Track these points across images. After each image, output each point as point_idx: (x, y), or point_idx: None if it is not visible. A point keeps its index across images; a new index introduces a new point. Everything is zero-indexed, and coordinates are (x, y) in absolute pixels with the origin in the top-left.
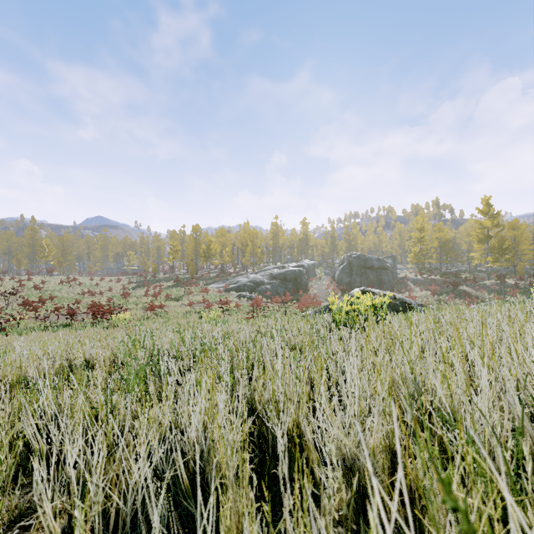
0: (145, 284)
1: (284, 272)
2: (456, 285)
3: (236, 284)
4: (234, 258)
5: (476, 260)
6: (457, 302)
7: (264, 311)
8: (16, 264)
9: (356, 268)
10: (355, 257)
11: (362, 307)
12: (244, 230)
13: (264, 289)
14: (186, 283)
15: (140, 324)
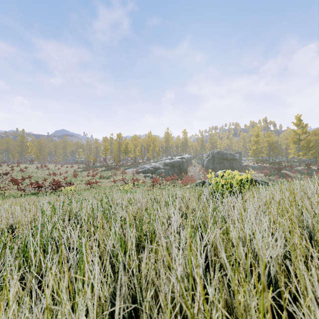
0: (88, 169)
1: (173, 161)
2: (280, 170)
3: (143, 169)
4: (142, 153)
5: (292, 154)
6: (281, 180)
7: (160, 185)
8: (11, 157)
9: (217, 159)
10: (216, 152)
11: (234, 181)
12: (148, 136)
13: (160, 172)
14: (112, 168)
15: (80, 193)
